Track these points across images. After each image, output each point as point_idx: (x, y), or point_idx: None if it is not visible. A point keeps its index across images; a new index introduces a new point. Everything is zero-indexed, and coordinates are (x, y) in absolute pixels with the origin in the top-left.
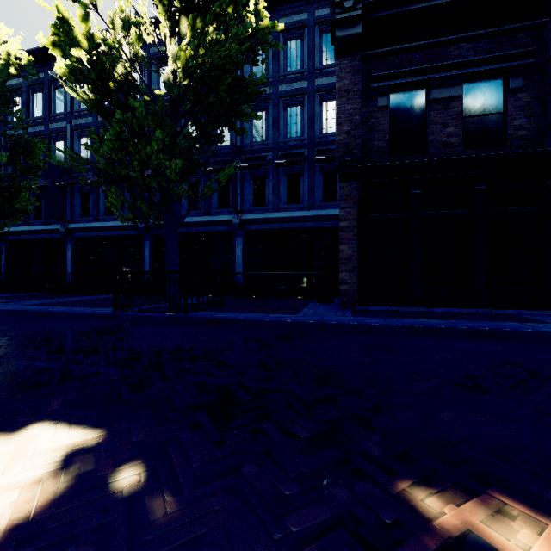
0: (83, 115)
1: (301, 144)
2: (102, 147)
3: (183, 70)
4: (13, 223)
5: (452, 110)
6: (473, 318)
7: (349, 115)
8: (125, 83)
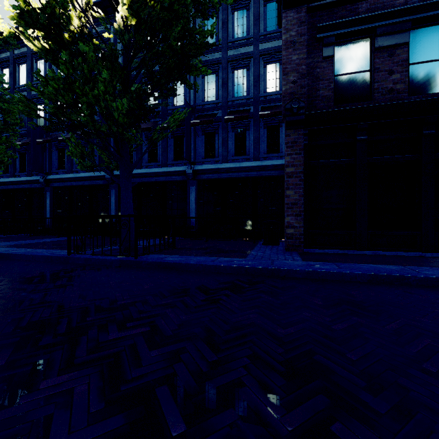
0: None
1: (247, 102)
2: (47, 88)
3: (130, 8)
4: (2, 175)
5: (398, 57)
6: (427, 264)
7: (295, 65)
8: (81, 35)
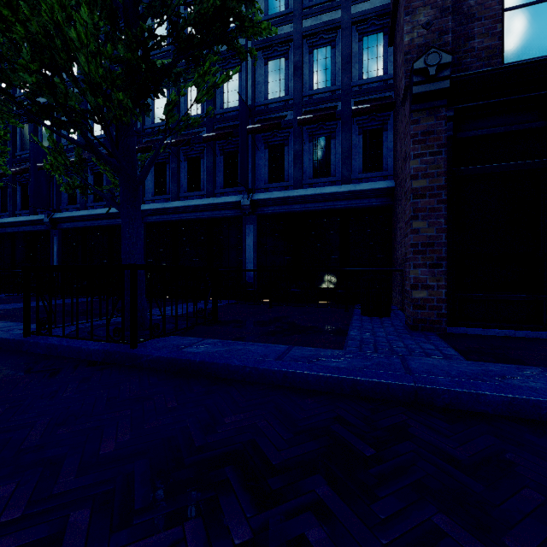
0: (70, 85)
1: (333, 95)
2: None
3: None
4: None
5: None
6: None
7: None
8: None
